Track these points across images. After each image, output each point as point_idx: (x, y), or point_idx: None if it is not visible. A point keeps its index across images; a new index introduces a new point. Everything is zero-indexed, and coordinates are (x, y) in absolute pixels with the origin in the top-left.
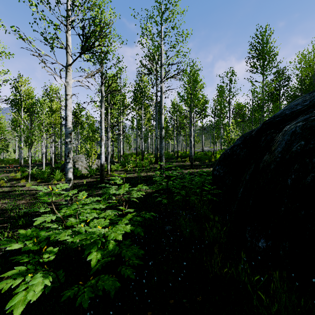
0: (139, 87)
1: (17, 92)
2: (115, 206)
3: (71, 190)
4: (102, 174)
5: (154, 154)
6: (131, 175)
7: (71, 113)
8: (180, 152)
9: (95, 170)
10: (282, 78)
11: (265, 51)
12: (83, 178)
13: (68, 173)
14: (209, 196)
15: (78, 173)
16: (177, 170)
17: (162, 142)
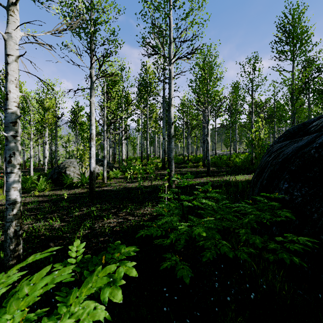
0: (144, 80)
1: (3, 86)
2: (96, 243)
3: (15, 220)
4: (92, 185)
5: (161, 158)
6: (132, 184)
7: (17, 89)
8: (190, 156)
9: (87, 177)
10: (319, 64)
11: (297, 32)
12: (72, 188)
13: (10, 191)
14: (285, 254)
15: (69, 182)
16: (190, 178)
17: (171, 143)
